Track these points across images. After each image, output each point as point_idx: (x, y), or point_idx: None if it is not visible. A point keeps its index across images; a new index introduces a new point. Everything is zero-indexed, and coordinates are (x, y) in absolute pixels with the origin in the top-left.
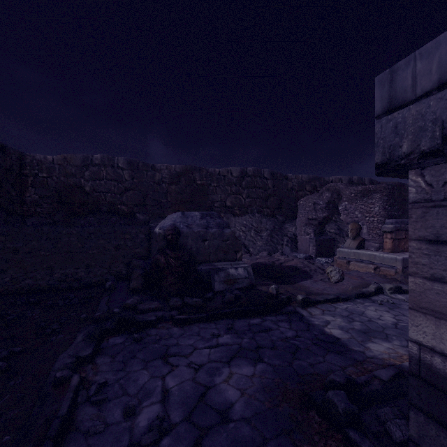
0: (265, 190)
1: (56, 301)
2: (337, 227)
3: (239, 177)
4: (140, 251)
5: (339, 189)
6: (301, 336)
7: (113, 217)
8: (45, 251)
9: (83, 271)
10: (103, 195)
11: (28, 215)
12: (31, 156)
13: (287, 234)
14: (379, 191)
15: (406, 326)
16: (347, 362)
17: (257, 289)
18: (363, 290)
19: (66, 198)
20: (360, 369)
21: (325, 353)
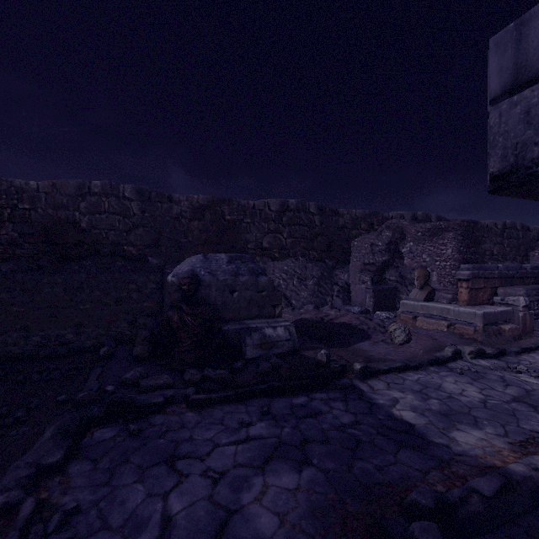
0: (310, 228)
1: (30, 374)
2: (399, 274)
3: (279, 212)
4: (148, 306)
5: (402, 227)
6: (362, 422)
7: (117, 261)
8: (18, 306)
9: (72, 332)
10: (105, 233)
11: (4, 258)
12: (8, 182)
13: (338, 282)
14: (452, 228)
15: (498, 405)
16: (428, 462)
17: (301, 355)
18: (437, 354)
19: (54, 237)
20: (447, 475)
21: (396, 448)
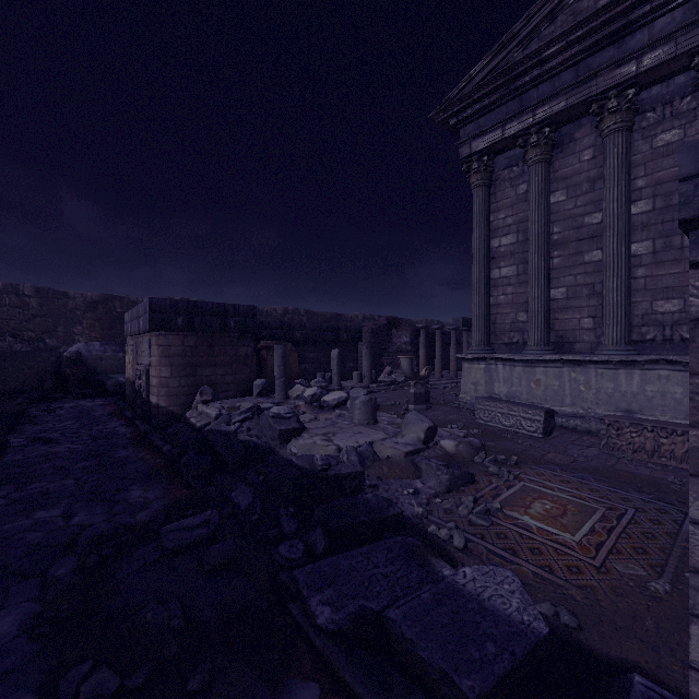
0: None
1: None
2: None
3: None
4: (51, 370)
5: None
6: None
7: (18, 344)
8: None
9: (0, 384)
10: (6, 322)
11: None
12: None
13: None
14: None
15: None
16: None
17: None
18: None
19: None
20: None
21: None
